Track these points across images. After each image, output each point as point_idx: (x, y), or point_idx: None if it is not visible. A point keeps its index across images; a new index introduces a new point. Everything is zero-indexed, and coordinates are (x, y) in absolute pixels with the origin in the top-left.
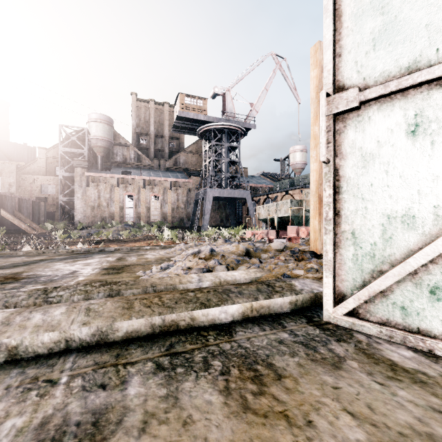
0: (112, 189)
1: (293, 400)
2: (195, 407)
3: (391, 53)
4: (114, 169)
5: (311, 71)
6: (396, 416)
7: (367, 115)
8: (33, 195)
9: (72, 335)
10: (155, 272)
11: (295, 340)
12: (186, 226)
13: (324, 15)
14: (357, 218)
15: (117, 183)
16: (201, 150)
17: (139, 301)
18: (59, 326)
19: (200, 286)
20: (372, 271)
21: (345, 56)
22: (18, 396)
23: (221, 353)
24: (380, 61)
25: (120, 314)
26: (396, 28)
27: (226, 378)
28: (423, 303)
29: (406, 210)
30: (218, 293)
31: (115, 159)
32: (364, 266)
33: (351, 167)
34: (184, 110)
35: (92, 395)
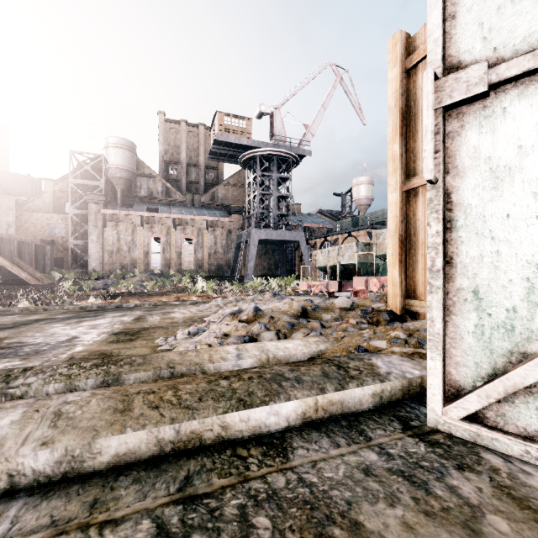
0: (135, 230)
1: None
2: None
3: None
4: (137, 205)
5: (389, 71)
6: None
7: (501, 106)
8: (37, 238)
9: (21, 465)
10: (180, 339)
11: (390, 468)
12: (226, 276)
13: None
14: (482, 269)
15: (140, 222)
16: (244, 183)
17: (142, 397)
18: (0, 449)
19: (239, 365)
20: (509, 353)
21: (462, 18)
22: None
23: (270, 498)
24: (524, 17)
25: (108, 423)
26: None
27: None
28: None
29: None
30: (265, 382)
31: (139, 194)
32: (495, 344)
33: (472, 189)
34: (222, 133)
35: None
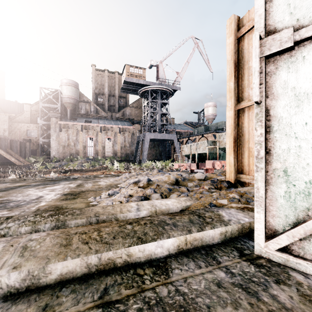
0: (78, 133)
1: None
2: None
3: None
4: (79, 119)
5: (227, 39)
6: None
7: (301, 55)
8: (21, 138)
9: None
10: (103, 198)
11: (233, 282)
12: (131, 160)
13: None
14: (290, 156)
15: (81, 129)
16: (141, 106)
17: (78, 236)
18: None
19: (138, 215)
20: (307, 209)
21: (277, 1)
22: None
23: (158, 303)
24: None
25: (56, 253)
26: None
27: None
28: None
29: None
30: (154, 226)
31: (80, 112)
32: (297, 203)
33: (283, 107)
34: (129, 77)
35: None
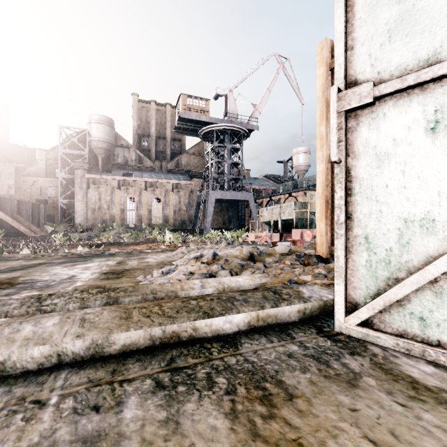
0: (113, 191)
1: (308, 426)
2: (198, 433)
3: (408, 45)
4: (115, 171)
5: (317, 69)
6: (423, 445)
7: (382, 112)
8: (33, 197)
9: (65, 348)
10: (156, 277)
11: (305, 354)
12: (188, 229)
13: (335, 5)
14: (371, 222)
15: (118, 185)
16: (203, 152)
17: (137, 310)
18: (51, 339)
19: (203, 292)
20: (387, 279)
21: (358, 49)
22: (1, 420)
23: (226, 369)
24: (397, 53)
25: (117, 325)
26: (413, 18)
27: (232, 398)
28: (444, 314)
29: (425, 213)
30: (222, 301)
31: (116, 161)
32: (378, 273)
33: (364, 167)
34: (185, 111)
35: (83, 419)
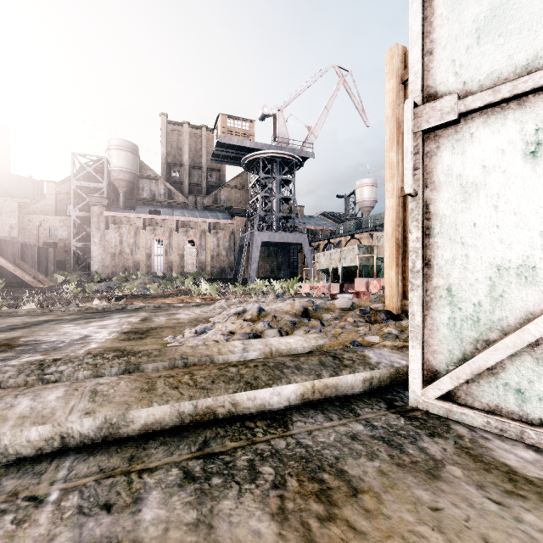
0: (138, 232)
1: (377, 530)
2: (236, 541)
3: (502, 47)
4: (139, 208)
5: (386, 82)
6: None
7: (469, 132)
8: (40, 240)
9: (70, 429)
10: (188, 337)
11: (373, 435)
12: (229, 278)
13: None
14: (454, 269)
15: (143, 225)
16: (247, 185)
17: (163, 380)
18: (53, 416)
19: (245, 357)
20: (476, 341)
21: (438, 54)
22: None
23: (273, 455)
24: (487, 58)
25: (137, 399)
26: (508, 13)
27: (280, 493)
28: None
29: (523, 258)
30: (269, 369)
31: (141, 196)
32: (464, 333)
33: (446, 201)
34: (225, 135)
35: (90, 521)
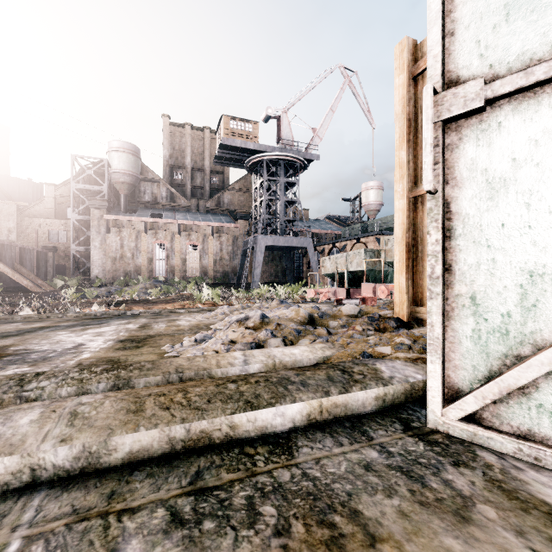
0: (139, 236)
1: None
2: None
3: (535, 24)
4: (141, 211)
5: (396, 77)
6: None
7: (496, 120)
8: (39, 244)
9: (42, 460)
10: (187, 346)
11: (389, 464)
12: (232, 283)
13: None
14: (479, 275)
15: (144, 228)
16: (250, 188)
17: (153, 399)
18: (22, 445)
19: (246, 370)
20: (504, 356)
21: (461, 35)
22: None
23: (275, 490)
24: (518, 37)
25: (122, 422)
26: None
27: (283, 542)
28: None
29: None
30: (271, 385)
31: (142, 199)
32: (490, 347)
33: (469, 199)
34: (228, 137)
35: None
